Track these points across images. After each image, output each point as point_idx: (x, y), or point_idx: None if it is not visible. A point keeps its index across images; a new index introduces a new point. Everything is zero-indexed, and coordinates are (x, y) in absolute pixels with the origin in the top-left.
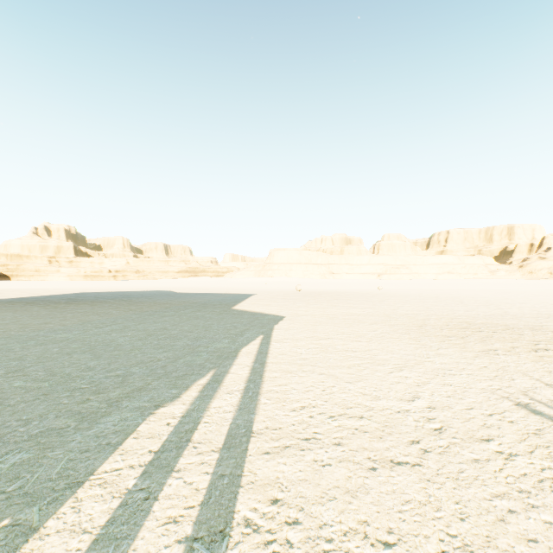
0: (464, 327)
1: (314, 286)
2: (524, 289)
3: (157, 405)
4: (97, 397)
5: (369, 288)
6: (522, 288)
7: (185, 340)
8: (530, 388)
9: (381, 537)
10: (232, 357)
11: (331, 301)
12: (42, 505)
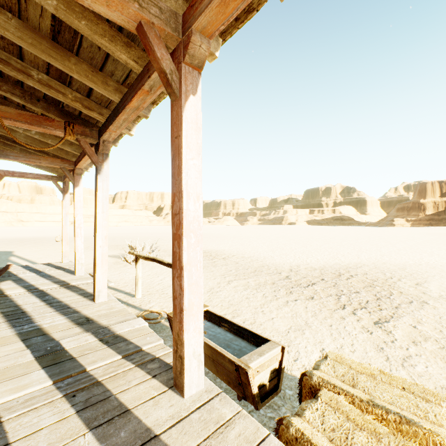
0: None
1: (7, 234)
2: (153, 231)
3: (4, 266)
4: None
5: None
6: (154, 231)
7: None
8: None
9: None
10: (10, 260)
11: (37, 243)
12: None
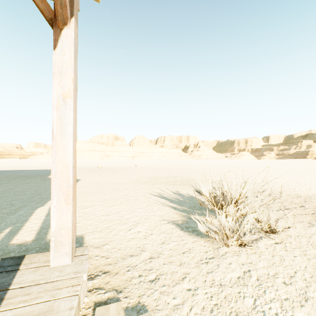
0: (153, 178)
1: (96, 164)
2: (187, 164)
3: (37, 207)
4: (5, 209)
5: (126, 164)
6: (187, 163)
7: (30, 191)
8: (156, 190)
9: (108, 212)
10: None
11: (105, 171)
12: (19, 224)
